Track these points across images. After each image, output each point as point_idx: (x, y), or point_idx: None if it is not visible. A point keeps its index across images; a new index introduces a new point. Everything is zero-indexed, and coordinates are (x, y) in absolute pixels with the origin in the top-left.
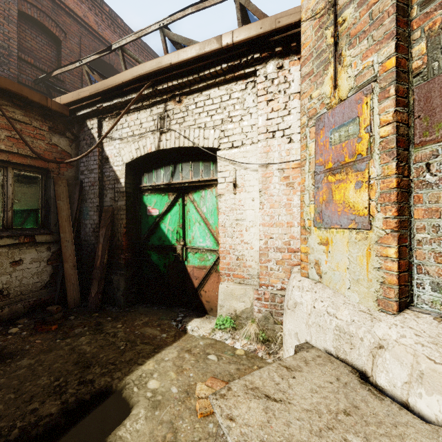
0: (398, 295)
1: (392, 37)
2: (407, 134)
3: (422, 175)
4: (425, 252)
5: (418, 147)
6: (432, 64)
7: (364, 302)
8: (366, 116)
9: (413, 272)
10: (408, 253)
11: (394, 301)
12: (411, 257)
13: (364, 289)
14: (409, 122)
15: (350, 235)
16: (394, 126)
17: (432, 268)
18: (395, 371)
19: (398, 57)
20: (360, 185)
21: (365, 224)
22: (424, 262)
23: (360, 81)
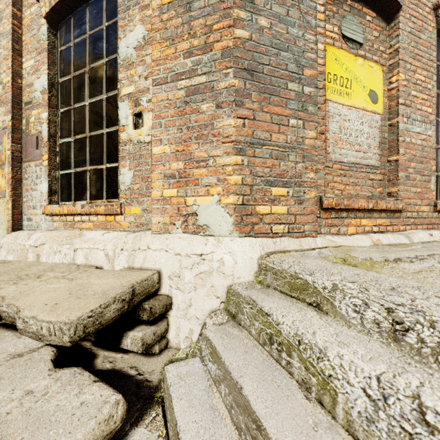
0: (12, 224)
1: (10, 113)
2: (21, 156)
3: (25, 175)
4: (26, 206)
5: (24, 163)
6: (27, 130)
7: (4, 232)
8: (5, 143)
9: (23, 215)
10: (21, 207)
11: (10, 227)
12: (23, 209)
13: (4, 226)
14: (22, 151)
15: (0, 201)
16: (11, 151)
17: (27, 212)
18: (3, 254)
19: (14, 122)
20: (3, 176)
21: (4, 195)
22: (25, 210)
23: (3, 125)
